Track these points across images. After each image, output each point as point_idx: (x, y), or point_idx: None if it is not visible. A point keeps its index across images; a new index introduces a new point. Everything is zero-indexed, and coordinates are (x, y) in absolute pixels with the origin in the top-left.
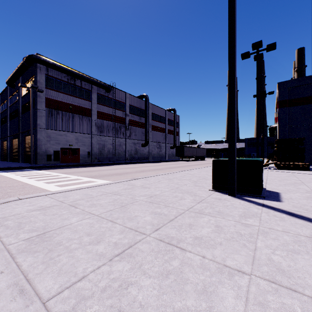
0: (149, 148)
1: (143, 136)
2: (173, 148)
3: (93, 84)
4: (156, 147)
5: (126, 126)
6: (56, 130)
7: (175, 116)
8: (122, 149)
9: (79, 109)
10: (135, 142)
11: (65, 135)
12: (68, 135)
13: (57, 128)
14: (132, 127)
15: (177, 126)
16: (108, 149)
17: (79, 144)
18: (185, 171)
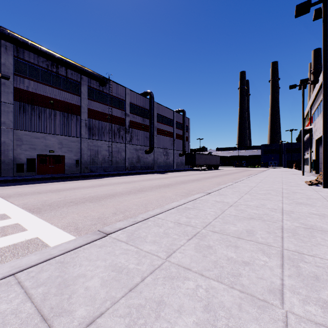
0: (154, 156)
1: (147, 141)
2: (182, 155)
3: (82, 73)
4: (163, 155)
5: (126, 128)
6: (31, 132)
7: (185, 118)
8: (121, 157)
9: (63, 105)
10: (137, 148)
11: (43, 138)
12: (47, 138)
13: (32, 128)
14: (133, 130)
15: (187, 130)
16: (103, 156)
17: (63, 150)
18: (213, 194)
